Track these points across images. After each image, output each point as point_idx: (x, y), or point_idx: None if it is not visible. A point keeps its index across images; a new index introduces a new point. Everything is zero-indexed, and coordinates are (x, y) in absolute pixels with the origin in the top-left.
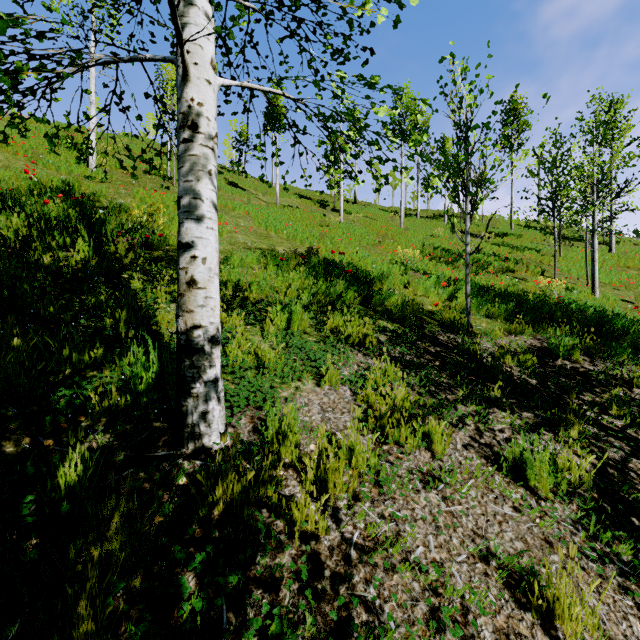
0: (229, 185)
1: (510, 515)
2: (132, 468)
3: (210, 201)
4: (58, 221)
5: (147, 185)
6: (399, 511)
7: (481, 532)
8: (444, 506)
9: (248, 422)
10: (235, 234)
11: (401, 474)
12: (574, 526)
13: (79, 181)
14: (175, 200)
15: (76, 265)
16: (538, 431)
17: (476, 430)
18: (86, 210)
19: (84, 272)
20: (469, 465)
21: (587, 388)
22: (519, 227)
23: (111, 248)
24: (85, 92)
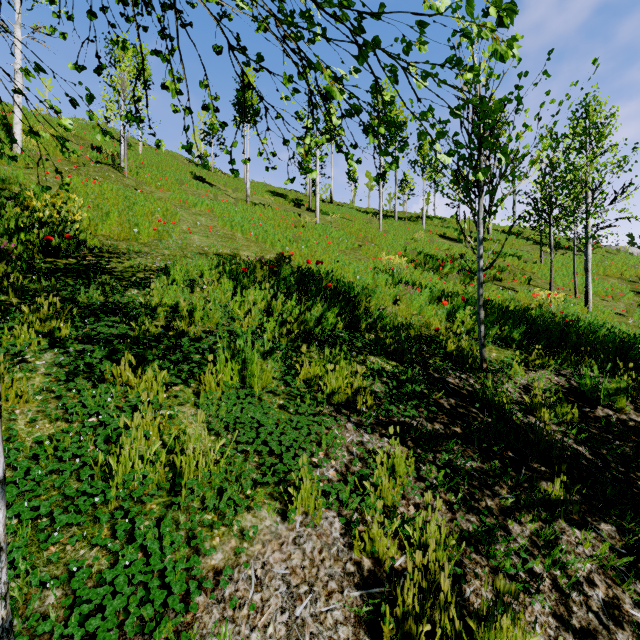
0: (195, 179)
1: None
2: None
3: None
4: None
5: (89, 174)
6: None
7: None
8: None
9: None
10: (191, 235)
11: None
12: None
13: None
14: (119, 192)
15: None
16: (638, 569)
17: (555, 589)
18: None
19: None
20: None
21: None
22: (496, 232)
23: None
24: None
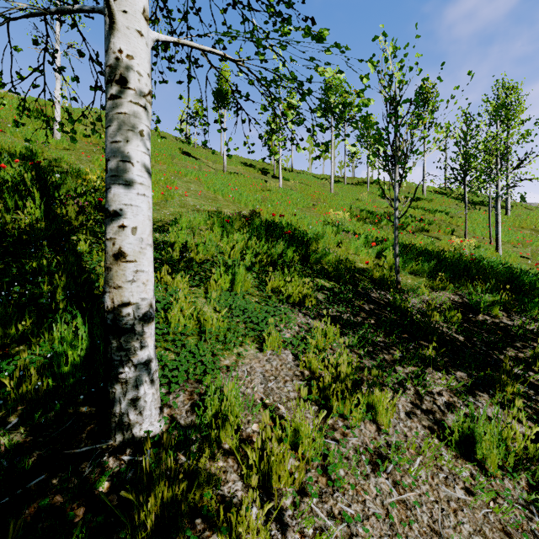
0: (183, 154)
1: (463, 500)
2: (44, 474)
3: (141, 164)
4: (13, 184)
5: None
6: (349, 506)
7: (438, 527)
8: (396, 494)
9: (186, 399)
10: (186, 197)
11: (348, 455)
12: (528, 508)
13: (42, 148)
14: None
15: (25, 227)
16: (473, 392)
17: (416, 394)
18: (44, 174)
19: (32, 234)
20: (414, 437)
21: (509, 343)
22: (430, 193)
23: (64, 210)
24: (15, 49)
